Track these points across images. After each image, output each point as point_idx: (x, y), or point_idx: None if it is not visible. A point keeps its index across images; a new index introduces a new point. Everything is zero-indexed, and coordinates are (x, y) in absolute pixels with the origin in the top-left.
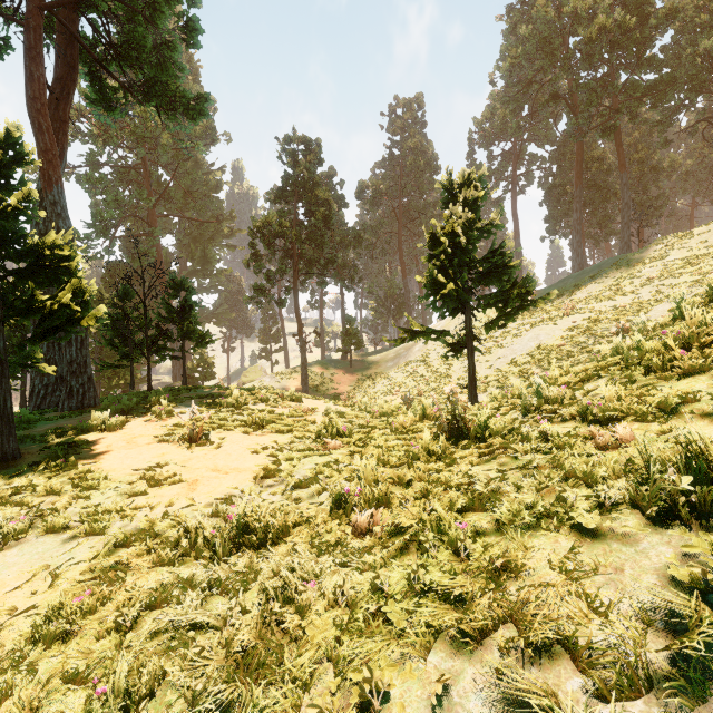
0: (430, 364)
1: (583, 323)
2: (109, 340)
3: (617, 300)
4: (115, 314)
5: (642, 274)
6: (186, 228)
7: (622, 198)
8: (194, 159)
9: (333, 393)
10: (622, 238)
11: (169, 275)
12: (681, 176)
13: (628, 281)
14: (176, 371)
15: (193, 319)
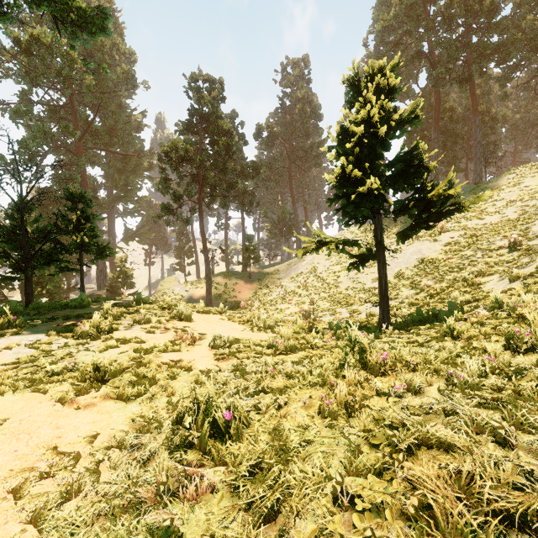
0: (319, 276)
1: (461, 238)
2: (3, 252)
3: (485, 219)
4: (10, 226)
5: (502, 197)
6: (111, 161)
7: (475, 138)
8: (118, 103)
9: (234, 301)
10: (475, 171)
11: (66, 187)
12: (510, 127)
13: (490, 203)
14: (100, 281)
15: (92, 231)
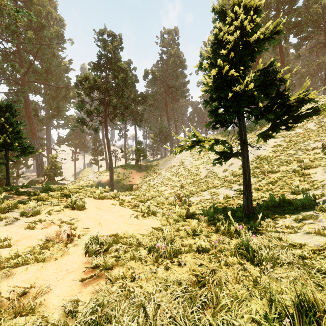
0: (186, 167)
1: (282, 142)
2: None
3: (295, 130)
4: None
5: None
6: (47, 91)
7: None
8: (52, 53)
9: (129, 184)
10: None
11: None
12: (299, 77)
13: None
14: (39, 171)
15: (17, 134)
